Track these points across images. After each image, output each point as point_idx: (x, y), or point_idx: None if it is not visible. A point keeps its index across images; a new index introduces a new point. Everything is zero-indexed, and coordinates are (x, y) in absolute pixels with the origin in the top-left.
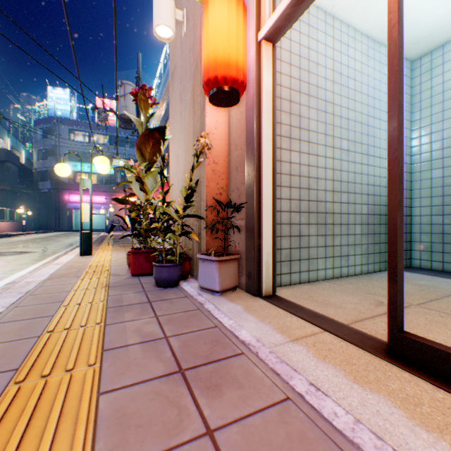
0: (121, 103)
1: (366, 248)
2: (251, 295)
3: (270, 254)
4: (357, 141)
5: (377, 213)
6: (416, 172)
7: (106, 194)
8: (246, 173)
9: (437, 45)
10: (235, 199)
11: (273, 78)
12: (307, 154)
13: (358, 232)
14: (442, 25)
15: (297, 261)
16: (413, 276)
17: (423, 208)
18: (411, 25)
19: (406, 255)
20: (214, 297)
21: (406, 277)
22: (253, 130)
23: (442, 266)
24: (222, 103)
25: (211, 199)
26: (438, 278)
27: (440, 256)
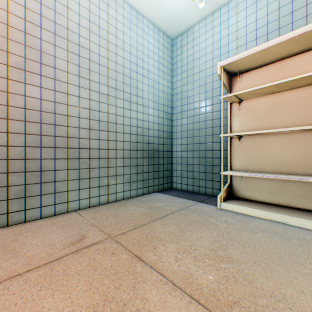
0: None
1: (129, 177)
2: None
3: None
4: (120, 88)
5: (141, 149)
6: (175, 120)
7: None
8: None
9: (184, 29)
10: None
11: None
12: (54, 91)
13: (121, 165)
14: (181, 12)
15: (38, 196)
16: (161, 198)
17: (178, 146)
18: (160, 4)
19: (168, 180)
20: None
21: (155, 199)
22: None
23: (187, 187)
24: None
25: None
26: (176, 198)
27: (186, 180)
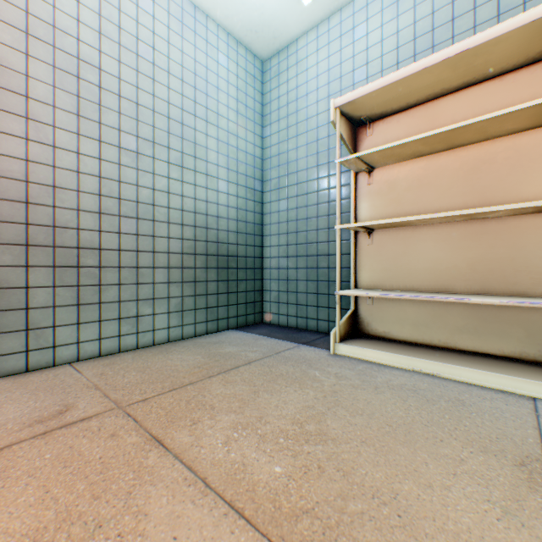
0: None
1: (180, 303)
2: None
3: None
4: (161, 142)
5: (203, 252)
6: (268, 202)
7: None
8: None
9: (283, 44)
10: None
11: None
12: (25, 140)
13: (163, 280)
14: (275, 12)
15: None
16: (237, 339)
17: (273, 248)
18: None
19: (256, 308)
20: None
21: (226, 341)
22: None
23: (288, 320)
24: None
25: None
26: (263, 339)
27: (286, 307)
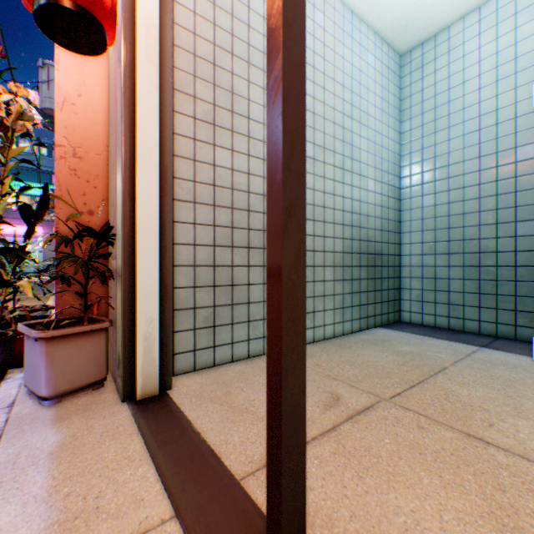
0: (43, 92)
1: (341, 300)
2: (118, 399)
3: (155, 321)
4: (329, 147)
5: (357, 250)
6: (406, 198)
7: (44, 224)
8: (117, 173)
9: (429, 34)
10: (112, 222)
11: (165, 5)
12: (247, 156)
13: (330, 278)
14: (434, 2)
15: (228, 325)
16: (399, 337)
17: (414, 245)
18: None
19: (394, 306)
20: (34, 410)
21: (391, 339)
22: (121, 91)
23: (435, 320)
24: (75, 43)
25: (70, 222)
26: (428, 339)
27: (432, 307)
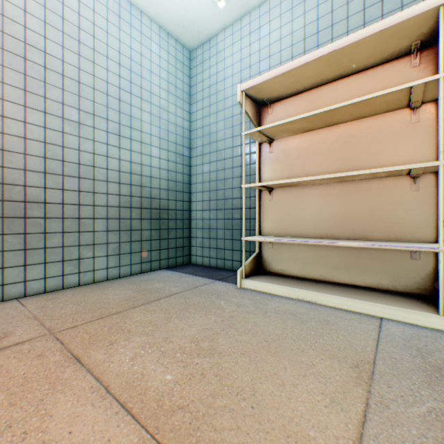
0: None
1: (118, 247)
2: None
3: None
4: (101, 115)
5: (138, 206)
6: (195, 166)
7: None
8: None
9: (206, 38)
10: None
11: None
12: None
13: (102, 229)
14: (197, 12)
15: None
16: (166, 277)
17: (199, 203)
18: None
19: (184, 252)
20: None
21: (156, 278)
22: None
23: (210, 261)
24: None
25: None
26: (187, 277)
27: (208, 251)
